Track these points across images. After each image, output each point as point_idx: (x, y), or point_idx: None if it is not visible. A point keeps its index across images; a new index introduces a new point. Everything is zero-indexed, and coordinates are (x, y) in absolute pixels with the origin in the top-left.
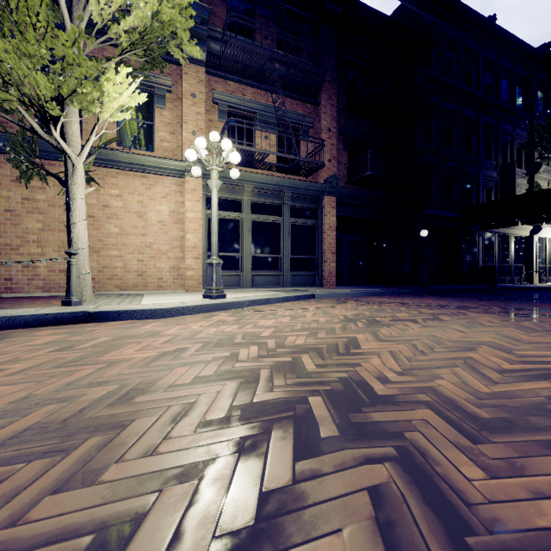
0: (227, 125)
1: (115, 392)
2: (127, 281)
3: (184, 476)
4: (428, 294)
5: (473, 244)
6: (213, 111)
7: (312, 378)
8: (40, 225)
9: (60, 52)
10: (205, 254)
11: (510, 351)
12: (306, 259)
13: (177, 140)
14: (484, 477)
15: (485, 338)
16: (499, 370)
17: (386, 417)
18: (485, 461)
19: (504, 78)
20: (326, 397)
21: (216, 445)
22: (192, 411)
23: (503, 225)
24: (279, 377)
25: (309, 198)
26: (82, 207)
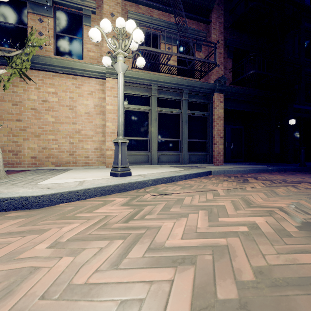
0: None
1: None
2: (61, 159)
3: None
4: (310, 171)
5: None
6: None
7: None
8: None
9: None
10: None
11: None
12: (200, 142)
13: (100, 51)
14: None
15: None
16: None
17: None
18: None
19: None
20: None
21: None
22: None
23: None
24: None
25: (202, 95)
26: None
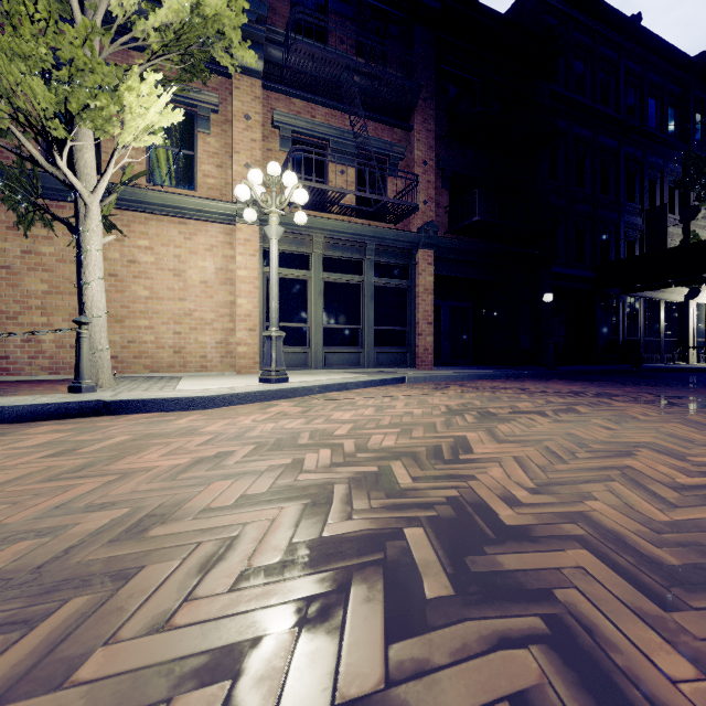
0: (291, 155)
1: (123, 519)
2: (160, 359)
3: (210, 671)
4: (554, 377)
5: (611, 312)
6: (273, 138)
7: (407, 498)
8: (45, 287)
9: (67, 54)
10: (262, 324)
11: (683, 457)
12: (395, 331)
13: (226, 176)
14: (695, 675)
15: (644, 438)
16: (674, 486)
17: (522, 562)
18: (689, 644)
19: (652, 97)
20: (430, 528)
21: (264, 612)
22: (232, 551)
23: (650, 287)
24: (360, 496)
25: (398, 251)
26: (98, 262)
